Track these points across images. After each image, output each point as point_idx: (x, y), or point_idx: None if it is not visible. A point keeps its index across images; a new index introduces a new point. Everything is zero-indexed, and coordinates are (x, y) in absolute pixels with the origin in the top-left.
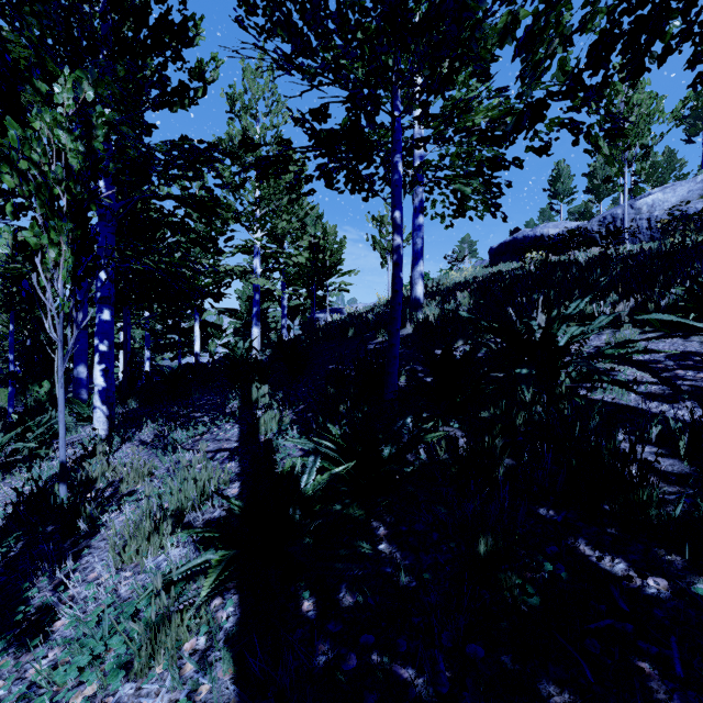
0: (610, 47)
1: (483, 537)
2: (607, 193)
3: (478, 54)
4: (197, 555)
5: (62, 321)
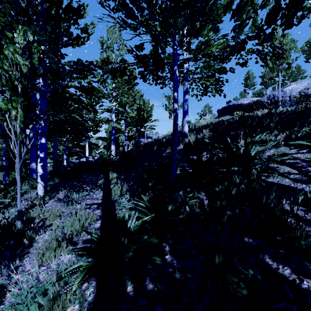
0: (277, 14)
1: (217, 253)
2: (270, 85)
3: (214, 17)
4: (78, 258)
5: (18, 144)
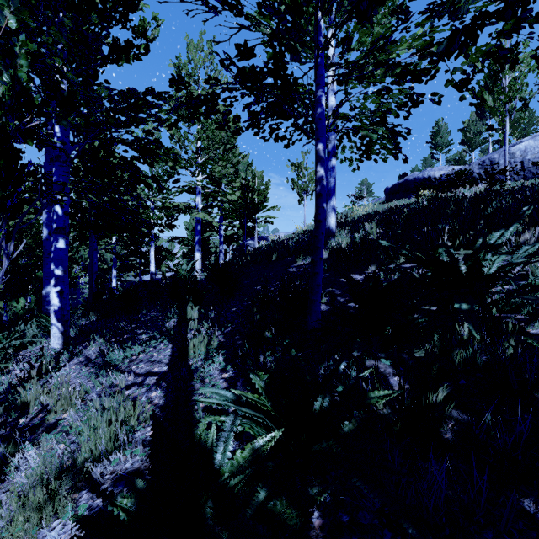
0: None
1: None
2: (478, 144)
3: None
4: None
5: None
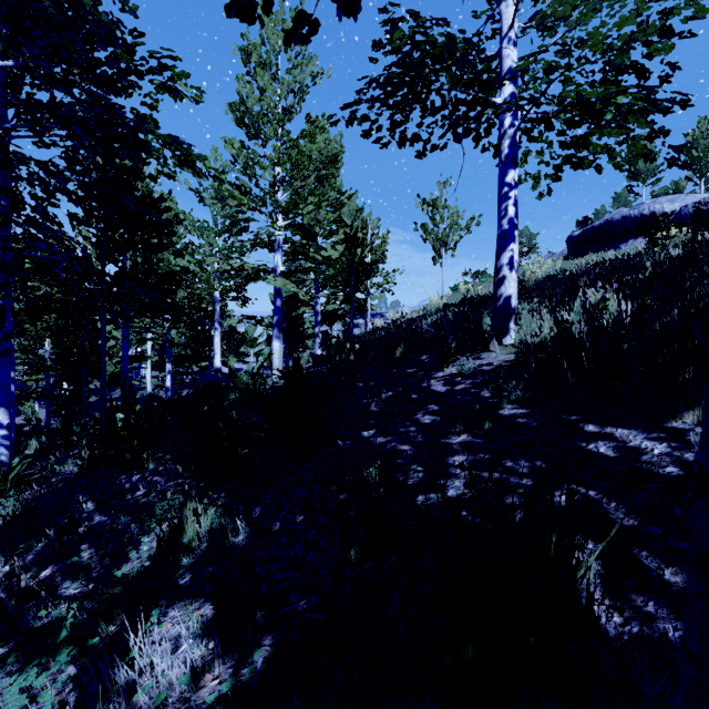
0: None
1: None
2: None
3: None
4: None
5: None
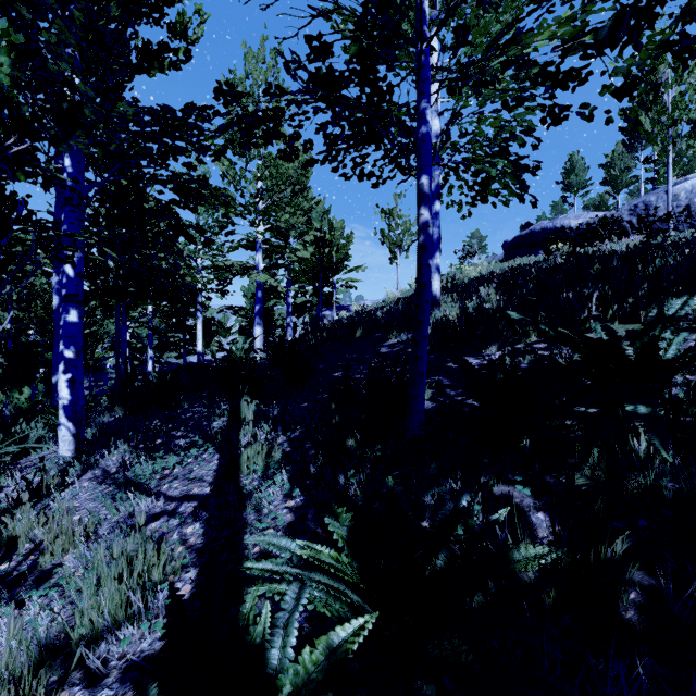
0: None
1: None
2: (626, 185)
3: None
4: None
5: None
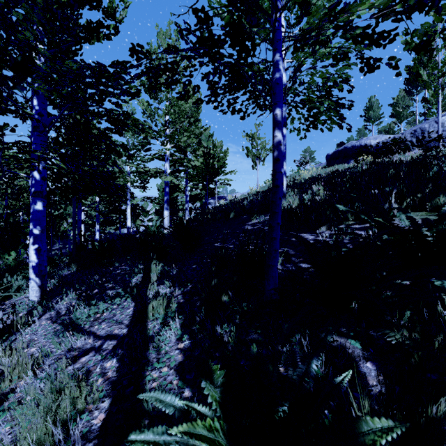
0: None
1: None
2: (406, 117)
3: None
4: None
5: None
